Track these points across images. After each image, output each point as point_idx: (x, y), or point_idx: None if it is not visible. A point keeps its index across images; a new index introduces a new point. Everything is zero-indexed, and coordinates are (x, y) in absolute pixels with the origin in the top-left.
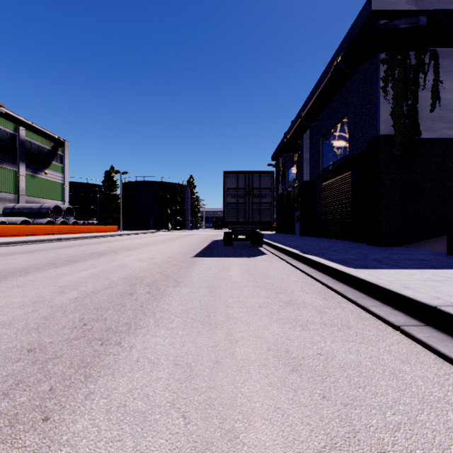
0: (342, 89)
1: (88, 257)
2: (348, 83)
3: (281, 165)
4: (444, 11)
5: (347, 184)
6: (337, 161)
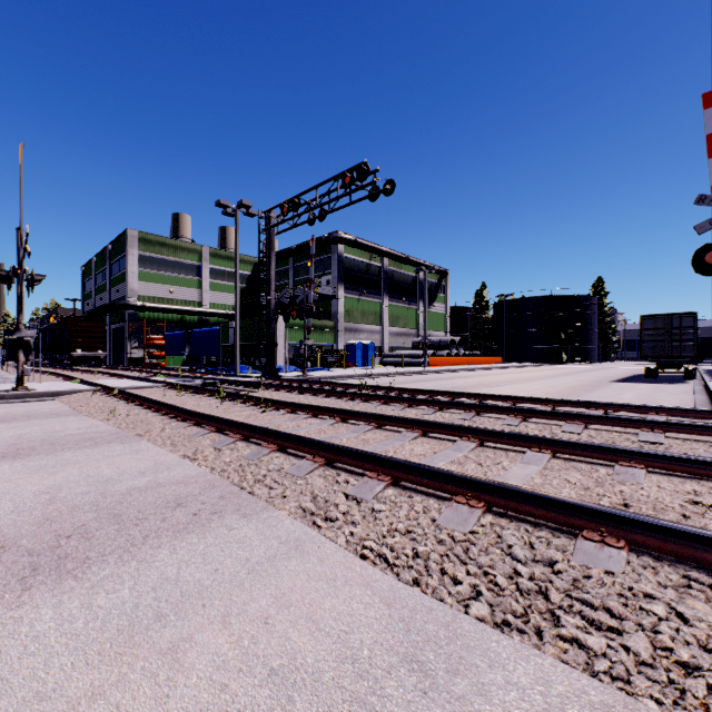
0: None
1: (531, 379)
2: None
3: None
4: None
5: None
6: None
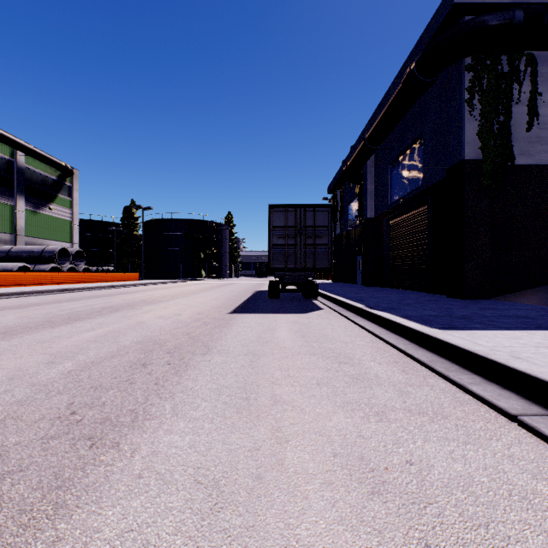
0: (416, 104)
1: (97, 313)
2: (423, 97)
3: (339, 200)
4: (544, 5)
5: (421, 221)
6: (409, 193)
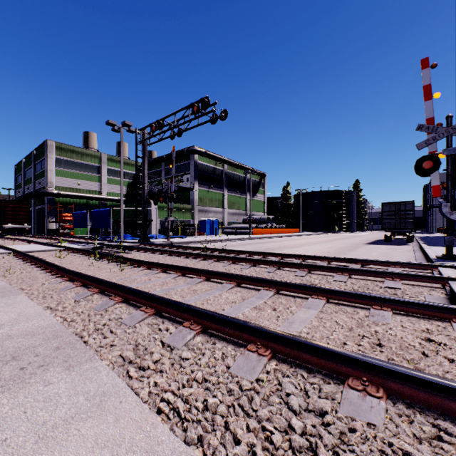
0: None
1: (316, 242)
2: None
3: None
4: None
5: None
6: None
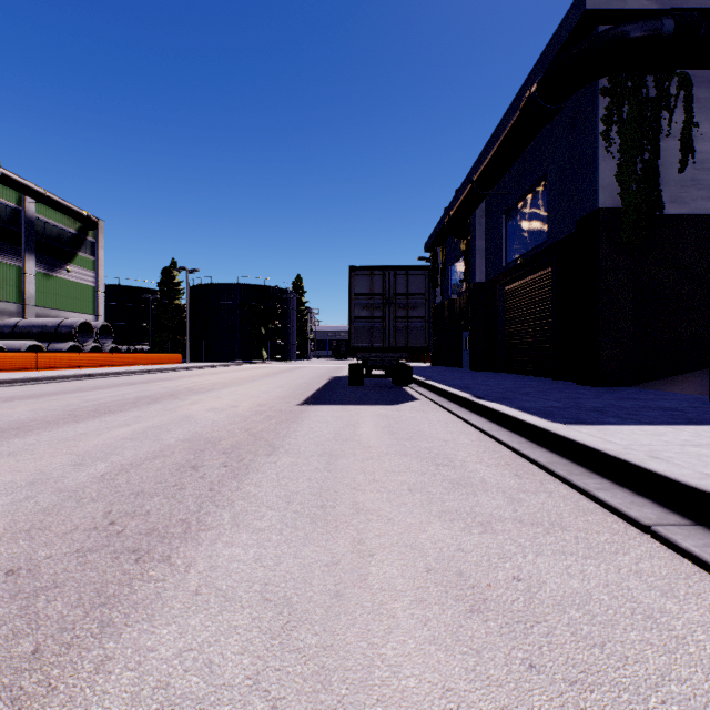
0: (538, 137)
1: (131, 404)
2: (547, 128)
3: (440, 259)
4: (701, 11)
5: (545, 288)
6: (529, 251)
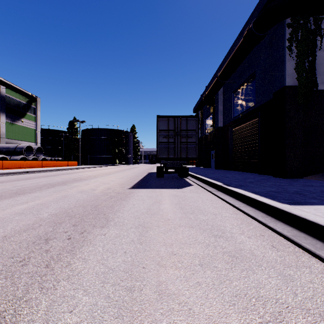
0: (251, 53)
1: (38, 188)
2: (256, 48)
3: (200, 116)
4: None
5: (254, 128)
6: (246, 110)
